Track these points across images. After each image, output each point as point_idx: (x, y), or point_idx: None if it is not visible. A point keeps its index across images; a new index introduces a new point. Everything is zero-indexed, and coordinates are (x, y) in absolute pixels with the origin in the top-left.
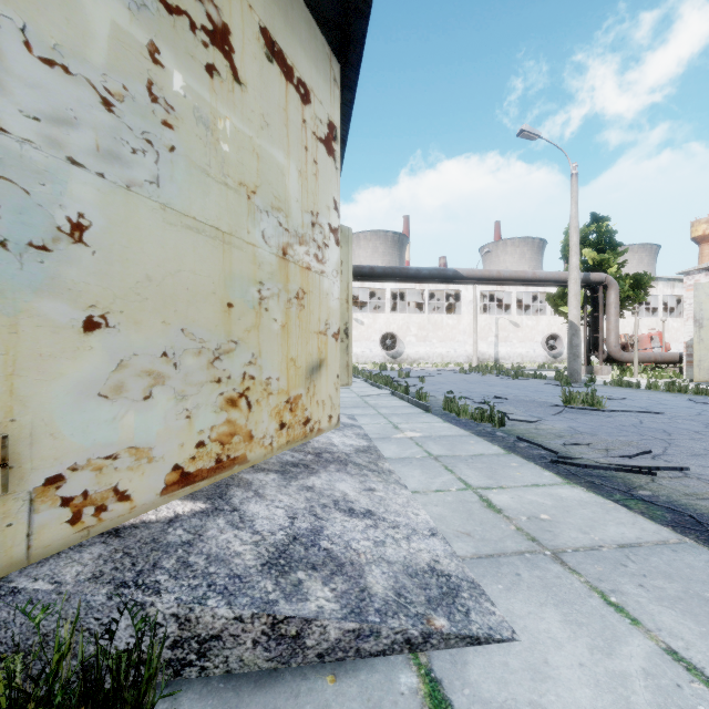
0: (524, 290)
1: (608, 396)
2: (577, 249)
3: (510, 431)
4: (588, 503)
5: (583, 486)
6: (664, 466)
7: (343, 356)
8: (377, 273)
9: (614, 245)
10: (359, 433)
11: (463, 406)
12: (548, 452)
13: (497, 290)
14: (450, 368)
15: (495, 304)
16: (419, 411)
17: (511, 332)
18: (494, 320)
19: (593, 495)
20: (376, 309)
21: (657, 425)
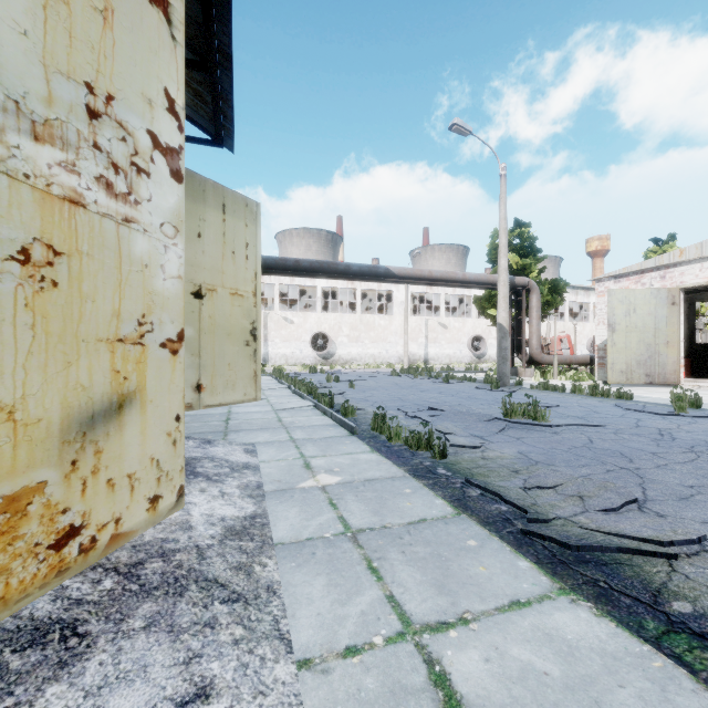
0: (452, 293)
1: (542, 402)
2: (506, 251)
3: (453, 465)
4: (619, 660)
5: (588, 599)
6: (679, 539)
7: (250, 363)
8: (303, 266)
9: (535, 251)
10: (249, 484)
11: (395, 427)
12: (511, 507)
13: (427, 292)
14: (382, 369)
15: (425, 305)
16: (342, 433)
17: (440, 334)
18: (424, 322)
19: (614, 628)
20: (308, 308)
21: (610, 445)
